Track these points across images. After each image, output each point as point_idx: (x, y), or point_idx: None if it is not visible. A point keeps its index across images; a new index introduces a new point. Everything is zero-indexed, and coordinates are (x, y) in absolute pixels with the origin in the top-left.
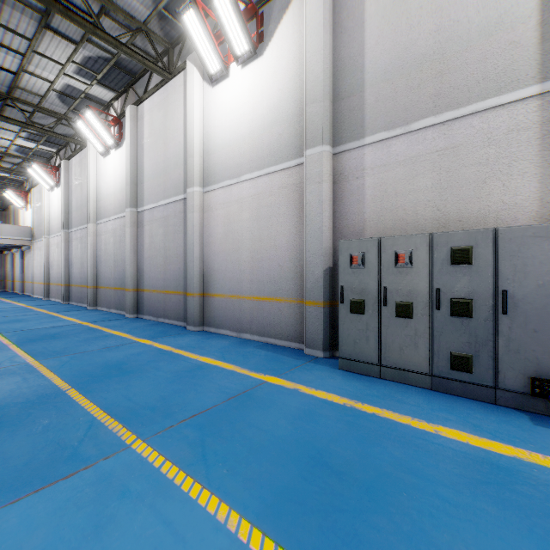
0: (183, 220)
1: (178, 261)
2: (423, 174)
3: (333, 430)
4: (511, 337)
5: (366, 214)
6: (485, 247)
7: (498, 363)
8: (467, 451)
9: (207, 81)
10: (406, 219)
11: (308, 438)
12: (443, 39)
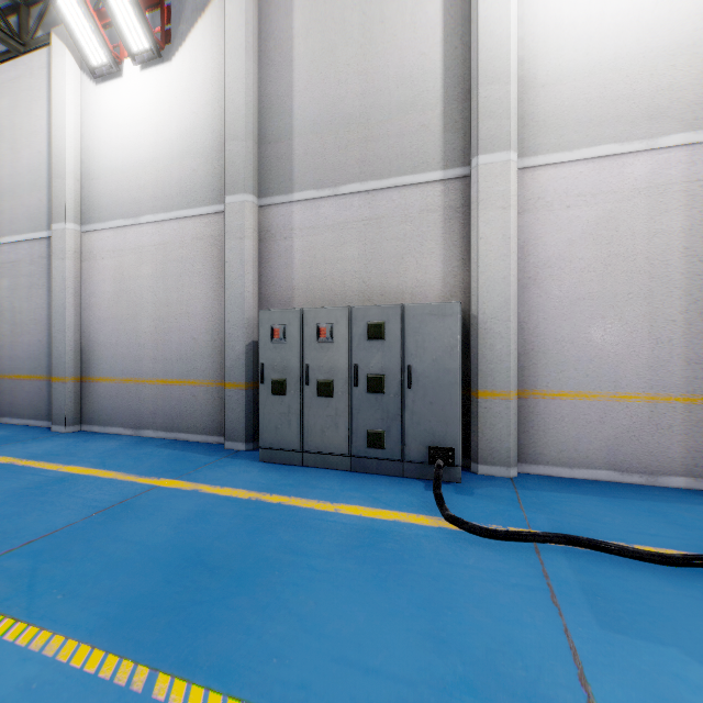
0: (47, 269)
1: (38, 330)
2: (350, 242)
3: (225, 526)
4: (415, 410)
5: (295, 281)
6: (395, 322)
7: (405, 437)
8: (356, 523)
9: (88, 73)
10: (334, 290)
11: (189, 541)
12: (368, 104)
